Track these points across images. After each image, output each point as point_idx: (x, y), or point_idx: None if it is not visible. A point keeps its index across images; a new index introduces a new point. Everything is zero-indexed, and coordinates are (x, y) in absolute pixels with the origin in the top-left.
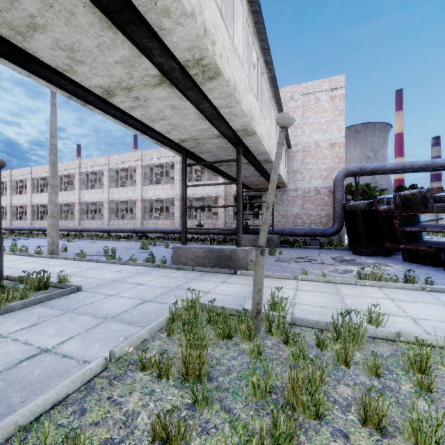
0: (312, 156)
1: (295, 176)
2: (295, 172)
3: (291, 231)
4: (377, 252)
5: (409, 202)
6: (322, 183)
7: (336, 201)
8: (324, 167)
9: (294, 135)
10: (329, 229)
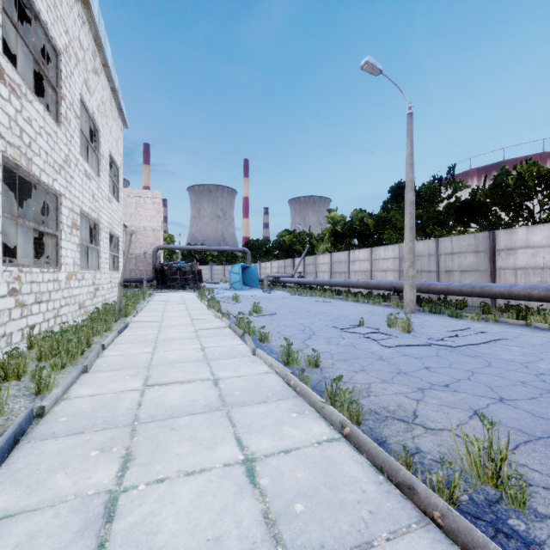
0: (142, 235)
1: (131, 245)
2: (131, 243)
3: (127, 279)
4: (165, 287)
5: (171, 267)
6: (148, 251)
7: (153, 263)
8: (149, 242)
9: (130, 220)
10: (149, 278)
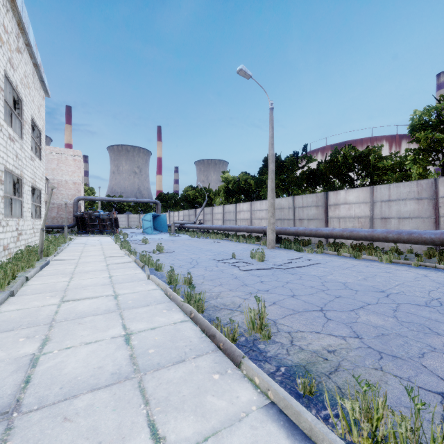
0: (64, 187)
1: (53, 196)
2: (53, 194)
3: (49, 226)
4: (86, 232)
5: (91, 215)
6: (69, 202)
7: (74, 211)
8: (70, 193)
9: (52, 174)
10: (71, 224)
